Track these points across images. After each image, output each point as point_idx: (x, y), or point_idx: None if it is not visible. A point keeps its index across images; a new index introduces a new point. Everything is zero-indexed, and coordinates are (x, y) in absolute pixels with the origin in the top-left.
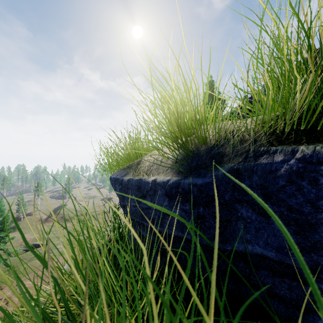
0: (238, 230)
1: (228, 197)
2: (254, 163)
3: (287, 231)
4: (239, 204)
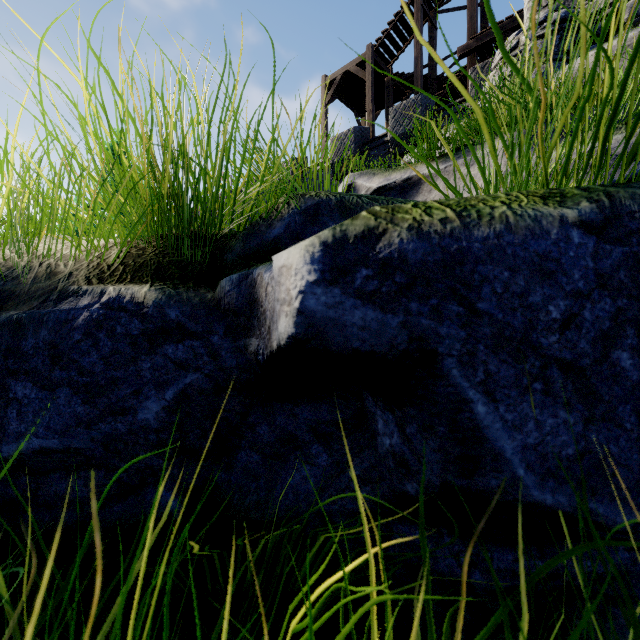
0: (9, 423)
1: None
2: (51, 309)
3: (76, 403)
4: (14, 378)
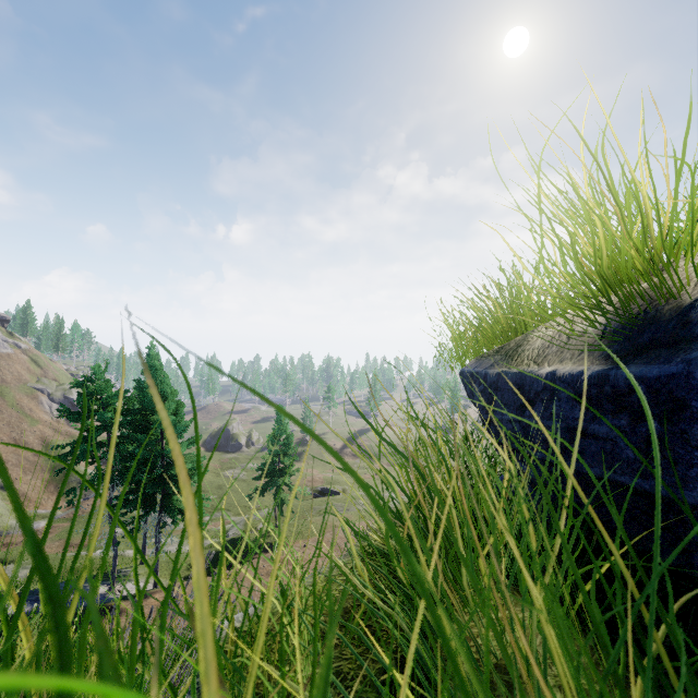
0: None
1: None
2: None
3: None
4: None
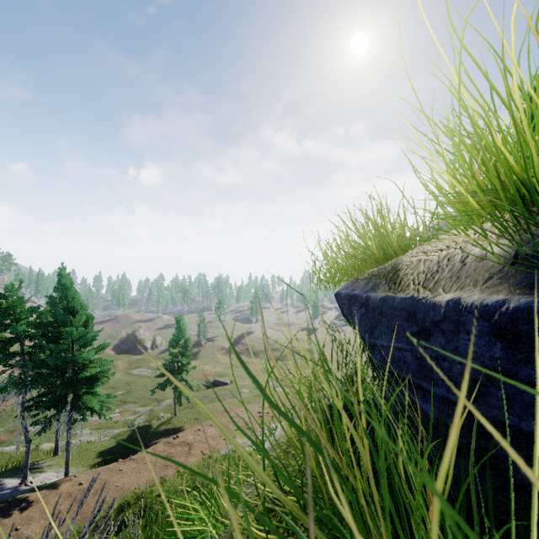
0: None
1: None
2: None
3: None
4: None
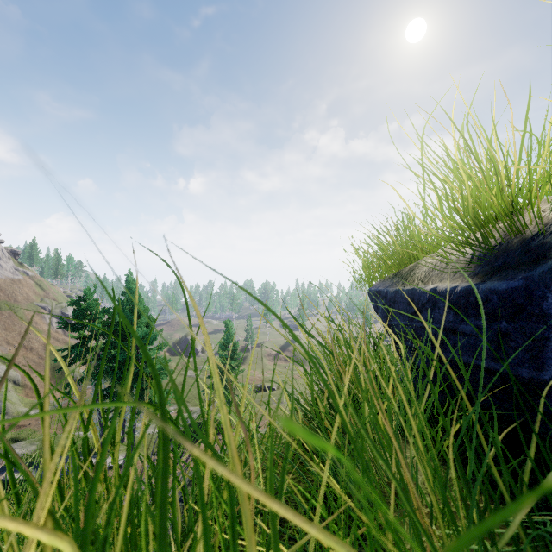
0: None
1: (547, 305)
2: None
3: None
4: None
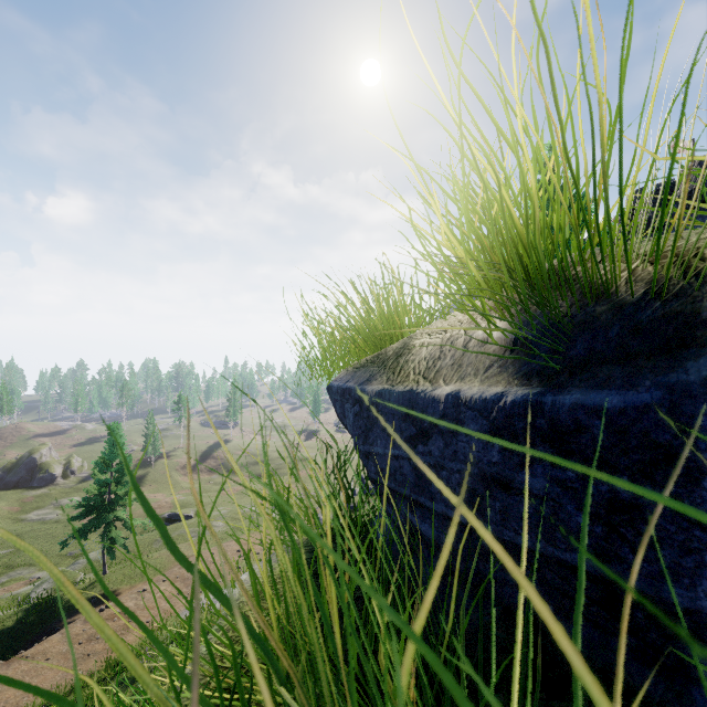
0: None
1: None
2: None
3: None
4: None
